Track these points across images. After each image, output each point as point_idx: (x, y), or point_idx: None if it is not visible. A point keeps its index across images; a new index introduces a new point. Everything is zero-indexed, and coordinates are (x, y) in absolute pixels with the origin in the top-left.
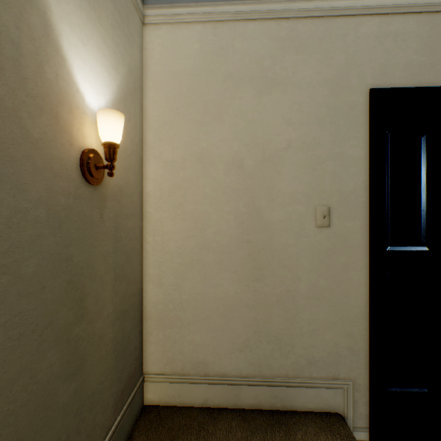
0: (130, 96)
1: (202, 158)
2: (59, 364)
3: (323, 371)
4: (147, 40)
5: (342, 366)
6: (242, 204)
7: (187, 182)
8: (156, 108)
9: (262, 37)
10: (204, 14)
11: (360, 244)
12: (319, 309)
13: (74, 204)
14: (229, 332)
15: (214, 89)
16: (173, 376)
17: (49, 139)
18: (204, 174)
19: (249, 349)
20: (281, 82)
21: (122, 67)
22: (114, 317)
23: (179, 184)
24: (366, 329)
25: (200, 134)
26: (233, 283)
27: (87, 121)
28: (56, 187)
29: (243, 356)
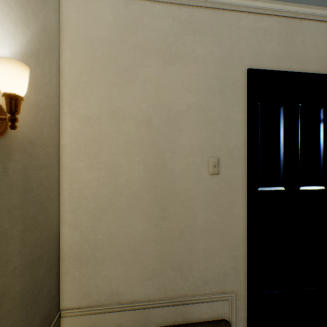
0: (44, 53)
1: (115, 115)
2: None
3: (214, 287)
4: (64, 5)
5: (228, 282)
6: (151, 156)
7: (101, 136)
8: (72, 68)
9: (167, 17)
10: None
11: (241, 187)
12: (211, 239)
13: None
14: (139, 264)
15: (126, 56)
16: (88, 309)
17: None
18: (118, 129)
19: (156, 276)
20: (182, 56)
21: (33, 22)
22: (22, 268)
23: (94, 137)
24: (245, 251)
25: (114, 94)
26: (142, 222)
27: None
28: None
29: (151, 283)
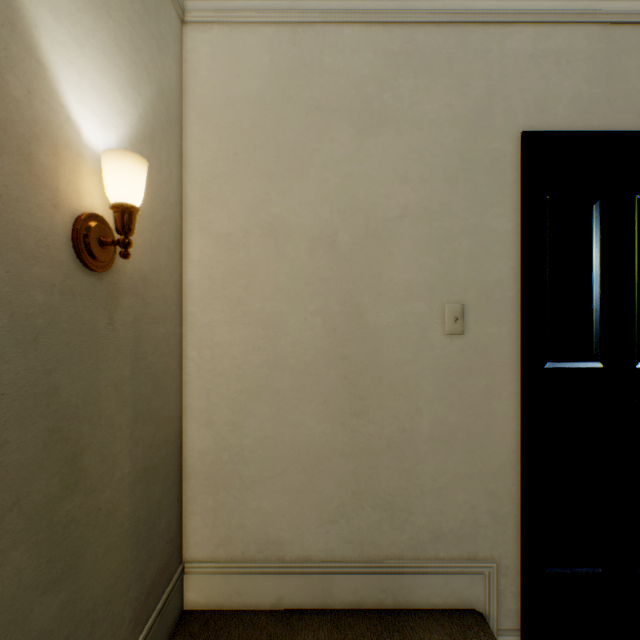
0: (161, 133)
1: (274, 230)
2: (34, 567)
3: (454, 548)
4: (189, 48)
5: (482, 541)
6: (335, 301)
7: (250, 267)
8: (202, 152)
9: (365, 50)
10: (278, 11)
11: (508, 361)
12: (448, 457)
13: (62, 303)
14: (315, 494)
15: (293, 126)
16: (229, 564)
17: (14, 197)
18: (278, 255)
19: (346, 518)
20: (393, 118)
21: (147, 86)
22: (132, 479)
23: (239, 269)
24: (517, 484)
25: (271, 194)
26: (321, 420)
27: (85, 169)
28: (27, 275)
29: (336, 530)
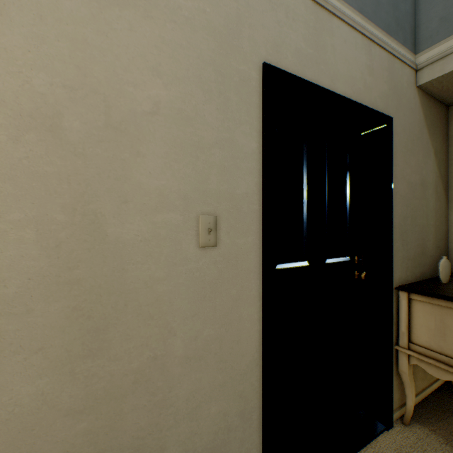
0: None
1: None
2: None
3: None
4: None
5: (233, 443)
6: (59, 207)
7: None
8: None
9: None
10: None
11: (253, 268)
12: (203, 373)
13: None
14: None
15: None
16: None
17: None
18: None
19: None
20: None
21: None
22: None
23: None
24: (260, 378)
25: None
26: (34, 376)
27: None
28: None
29: None
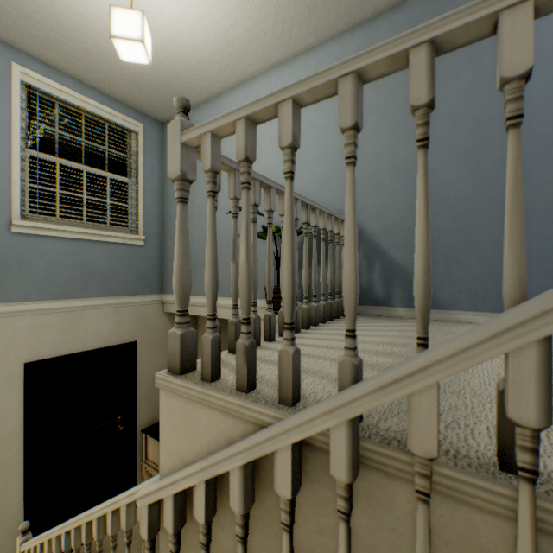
0: None
1: None
2: None
3: None
4: None
5: (3, 552)
6: None
7: None
8: None
9: None
10: None
11: (18, 463)
12: None
13: None
14: None
15: None
16: None
17: None
18: None
19: None
20: None
21: None
22: None
23: None
24: (24, 515)
25: None
26: None
27: None
28: None
29: None
